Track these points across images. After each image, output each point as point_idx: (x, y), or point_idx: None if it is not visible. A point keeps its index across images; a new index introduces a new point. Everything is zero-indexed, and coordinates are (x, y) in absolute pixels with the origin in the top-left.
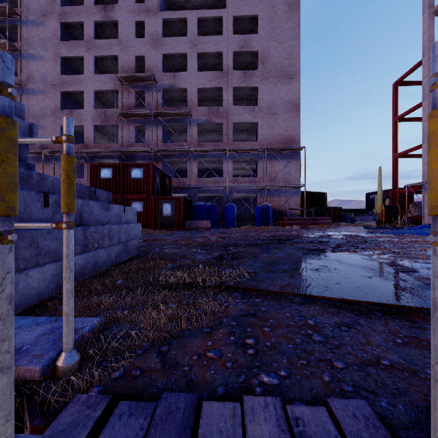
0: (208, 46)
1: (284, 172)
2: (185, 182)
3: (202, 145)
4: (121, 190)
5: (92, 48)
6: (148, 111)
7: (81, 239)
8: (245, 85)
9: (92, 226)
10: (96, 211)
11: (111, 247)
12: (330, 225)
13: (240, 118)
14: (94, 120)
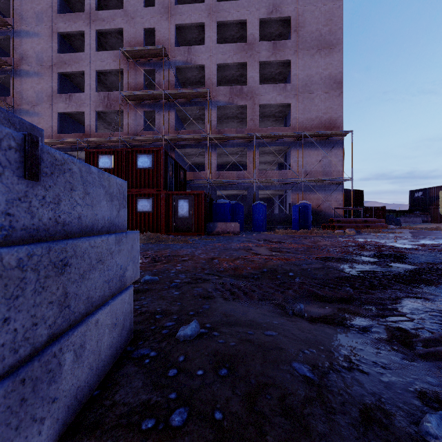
0: (230, 14)
1: (323, 163)
2: (202, 176)
3: (223, 132)
4: None
5: (94, 21)
6: (158, 91)
7: None
8: (274, 59)
9: None
10: None
11: None
12: (384, 228)
13: (269, 99)
14: (95, 105)
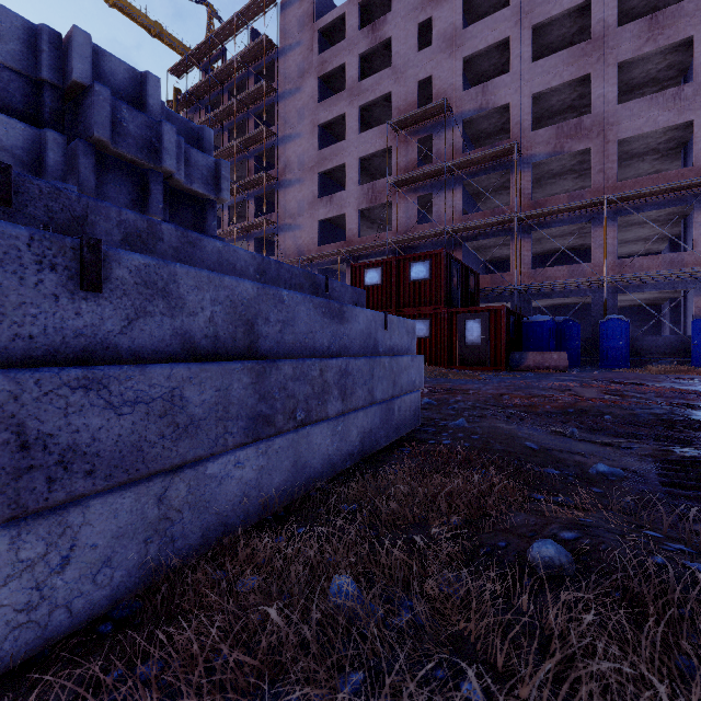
0: (555, 3)
1: None
2: (505, 280)
3: (543, 204)
4: (394, 302)
5: (356, 96)
6: (437, 165)
7: (247, 399)
8: (652, 48)
9: (285, 362)
10: (305, 321)
11: (346, 416)
12: None
13: (638, 126)
14: (358, 203)
